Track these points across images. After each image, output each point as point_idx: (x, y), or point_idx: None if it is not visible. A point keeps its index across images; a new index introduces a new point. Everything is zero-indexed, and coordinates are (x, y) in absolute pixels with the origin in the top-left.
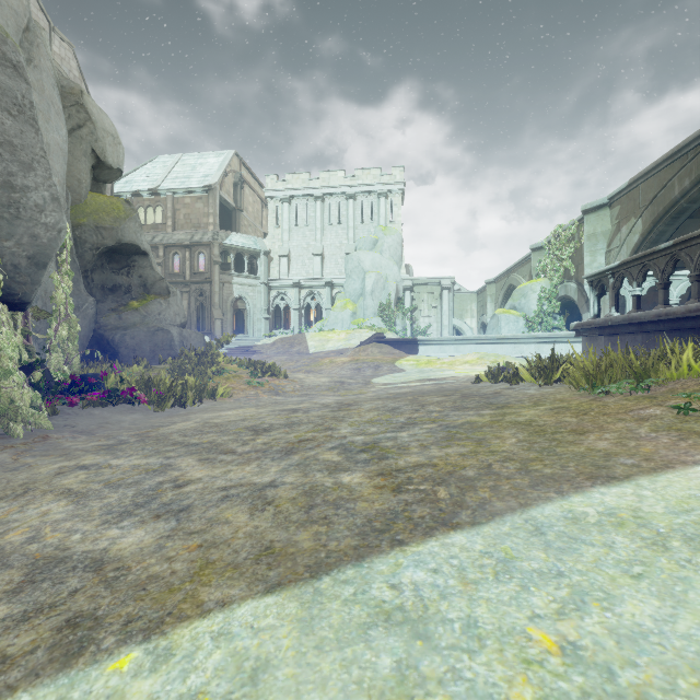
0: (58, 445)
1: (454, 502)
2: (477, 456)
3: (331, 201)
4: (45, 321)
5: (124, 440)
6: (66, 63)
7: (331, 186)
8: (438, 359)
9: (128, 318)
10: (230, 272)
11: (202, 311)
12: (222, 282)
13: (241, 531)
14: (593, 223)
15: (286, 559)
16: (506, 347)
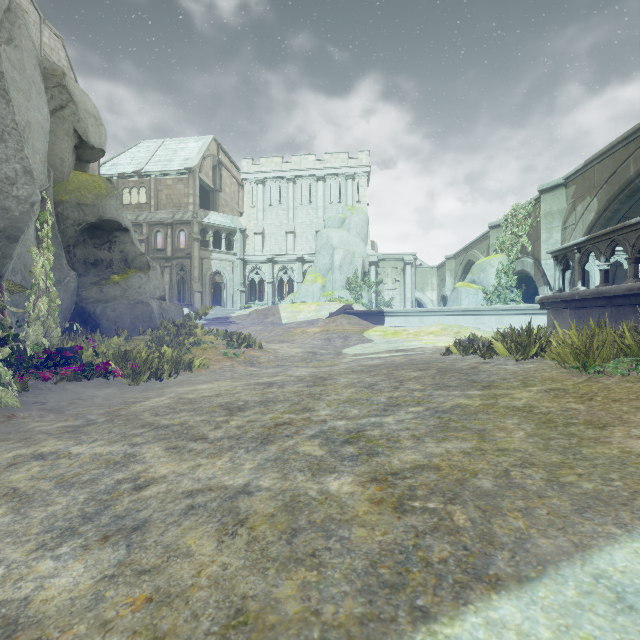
0: (22, 426)
1: (480, 535)
2: (486, 456)
3: (303, 183)
4: (24, 294)
5: (92, 419)
6: (55, 54)
7: (303, 169)
8: (403, 330)
9: (109, 292)
10: (208, 249)
11: (183, 284)
12: (201, 258)
13: (204, 572)
14: (549, 202)
15: (263, 639)
16: (468, 318)
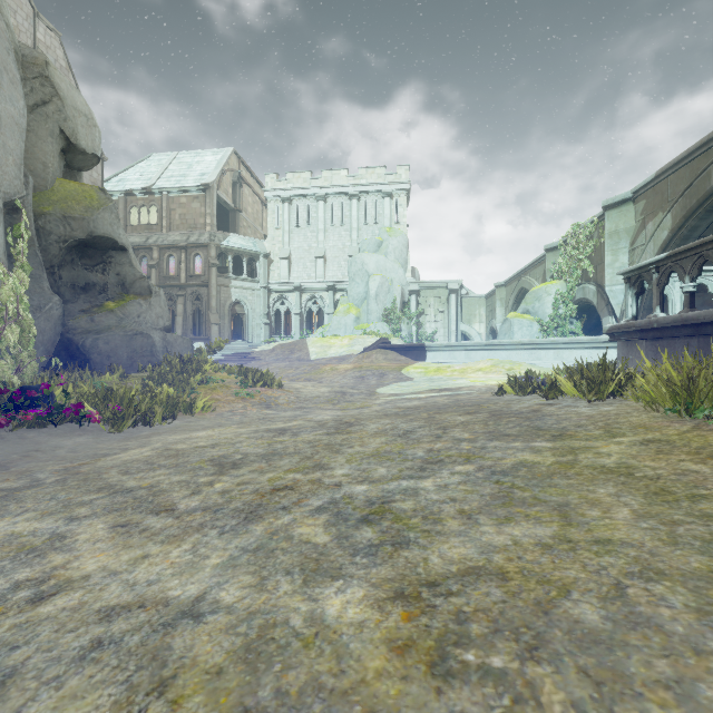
0: None
1: None
2: (578, 554)
3: (334, 201)
4: None
5: (39, 479)
6: (51, 52)
7: (334, 185)
8: (448, 366)
9: (102, 321)
10: (228, 275)
11: (199, 315)
12: (219, 286)
13: None
14: (615, 220)
15: None
16: (522, 353)
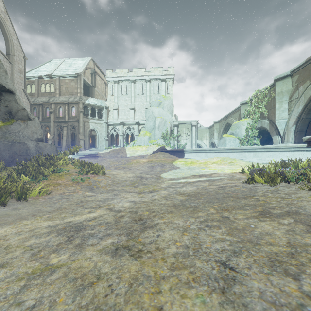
0: None
1: None
2: None
3: (139, 83)
4: None
5: None
6: None
7: (139, 75)
8: (197, 160)
9: None
10: (88, 117)
11: (75, 136)
12: (84, 122)
13: None
14: (280, 86)
15: None
16: (235, 154)
